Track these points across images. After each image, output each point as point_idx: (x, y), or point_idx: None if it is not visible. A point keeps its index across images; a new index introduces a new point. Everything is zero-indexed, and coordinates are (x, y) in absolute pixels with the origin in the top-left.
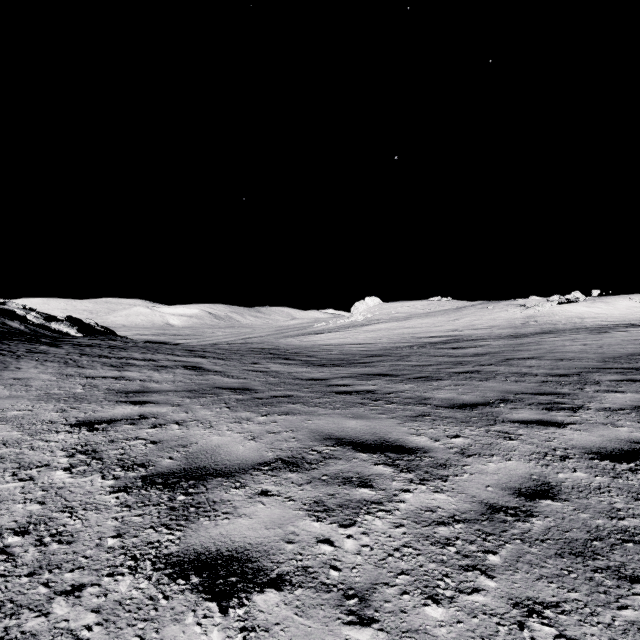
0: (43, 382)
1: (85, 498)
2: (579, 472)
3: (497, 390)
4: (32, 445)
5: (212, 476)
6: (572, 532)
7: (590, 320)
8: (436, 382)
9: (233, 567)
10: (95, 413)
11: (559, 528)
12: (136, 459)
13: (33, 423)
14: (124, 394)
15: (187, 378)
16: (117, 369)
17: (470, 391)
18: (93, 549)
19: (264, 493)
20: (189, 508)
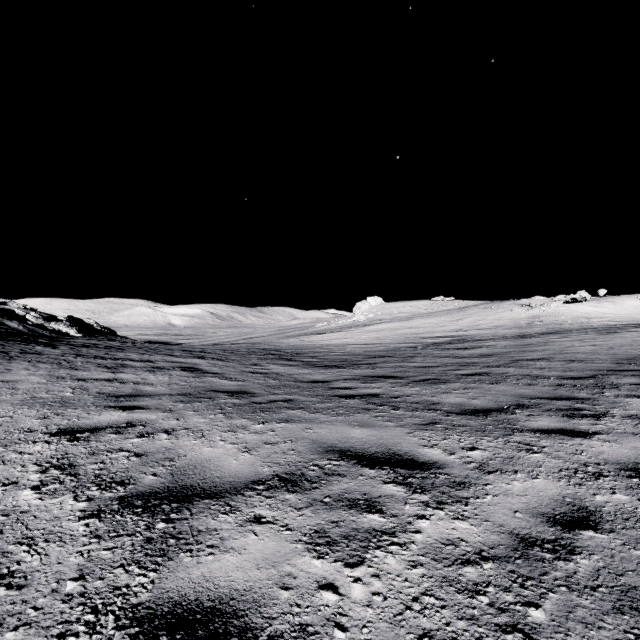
0: (31, 385)
1: (50, 525)
2: (619, 494)
3: (510, 394)
4: (3, 458)
5: (199, 497)
6: (627, 576)
7: (597, 320)
8: (444, 385)
9: (214, 624)
10: (79, 420)
11: (610, 570)
12: (116, 475)
13: (10, 431)
14: (114, 398)
15: (183, 380)
16: (111, 371)
17: (481, 395)
18: (47, 597)
19: (257, 520)
20: (169, 539)
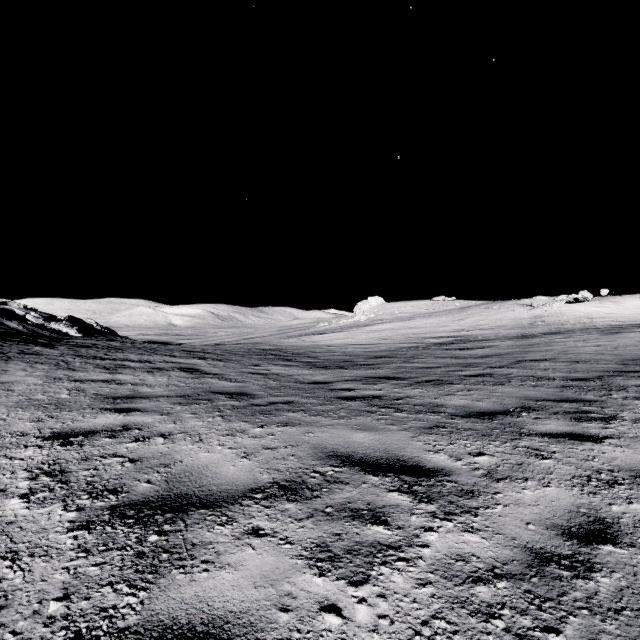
0: (27, 386)
1: (36, 538)
2: (636, 504)
3: (515, 396)
4: None
5: (194, 507)
6: None
7: (600, 320)
8: (447, 386)
9: None
10: (74, 423)
11: (634, 590)
12: (108, 483)
13: (2, 435)
14: (111, 400)
15: (182, 381)
16: (109, 371)
17: (485, 397)
18: (27, 619)
19: (255, 532)
20: (161, 554)
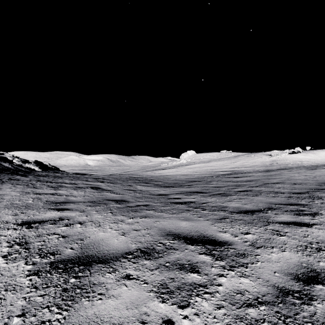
0: (11, 196)
1: (9, 280)
2: None
3: (264, 202)
4: None
5: (95, 262)
6: None
7: (306, 162)
8: (228, 197)
9: None
10: (34, 216)
11: None
12: (50, 249)
13: None
14: (54, 204)
15: (91, 194)
16: (54, 189)
17: (249, 202)
18: None
19: (127, 277)
20: (76, 289)
